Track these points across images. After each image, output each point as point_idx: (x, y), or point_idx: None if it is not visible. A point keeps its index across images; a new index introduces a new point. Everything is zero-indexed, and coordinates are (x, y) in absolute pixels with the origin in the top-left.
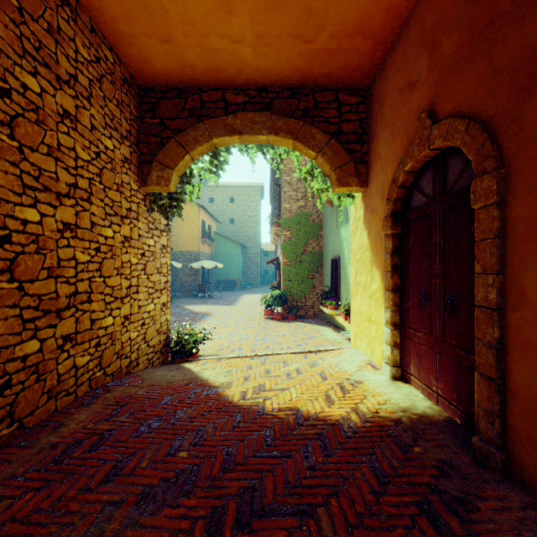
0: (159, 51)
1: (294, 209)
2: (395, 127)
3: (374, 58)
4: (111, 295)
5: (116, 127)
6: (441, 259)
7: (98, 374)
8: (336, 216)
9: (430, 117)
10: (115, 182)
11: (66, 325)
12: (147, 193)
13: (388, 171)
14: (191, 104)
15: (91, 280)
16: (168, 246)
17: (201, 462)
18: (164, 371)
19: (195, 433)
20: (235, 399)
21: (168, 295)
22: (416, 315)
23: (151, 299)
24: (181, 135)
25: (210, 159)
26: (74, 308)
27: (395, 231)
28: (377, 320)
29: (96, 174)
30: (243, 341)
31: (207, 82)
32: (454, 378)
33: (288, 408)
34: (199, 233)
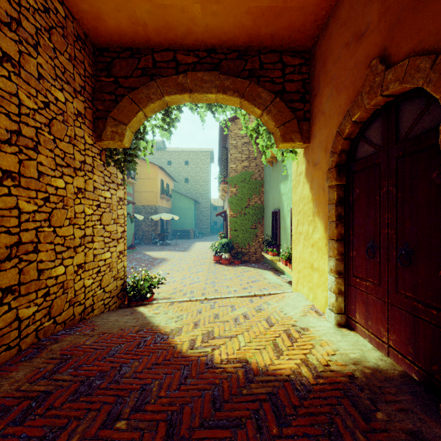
0: (111, 7)
1: (240, 168)
2: (340, 82)
3: (318, 17)
4: (62, 245)
5: (68, 81)
6: (393, 208)
7: (47, 324)
8: (276, 174)
9: (383, 63)
10: (67, 134)
11: (7, 277)
12: (103, 148)
13: (332, 125)
14: (144, 64)
15: (38, 230)
16: (125, 198)
17: (140, 437)
18: (118, 316)
19: (139, 393)
20: (183, 349)
21: (125, 244)
22: (363, 265)
23: (107, 248)
24: (134, 93)
25: (162, 116)
26: (16, 259)
27: (340, 182)
28: (319, 267)
29: (44, 123)
30: (195, 284)
31: (159, 43)
32: (409, 332)
33: (236, 359)
34: (158, 190)
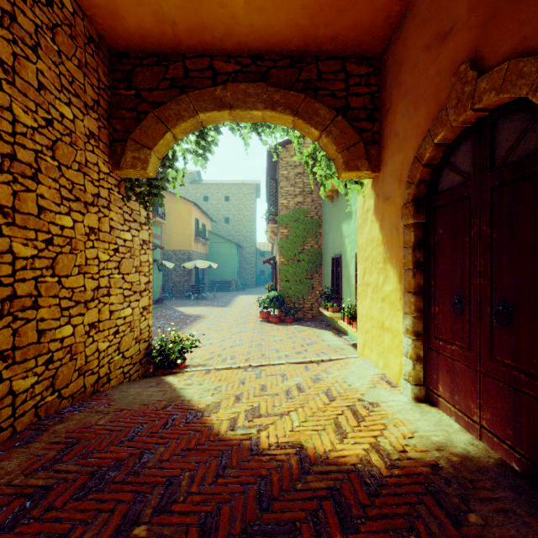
0: (131, 0)
1: (292, 205)
2: (418, 94)
3: (390, 14)
4: (69, 299)
5: (77, 93)
6: (487, 253)
7: (50, 398)
8: (336, 212)
9: (474, 68)
10: (76, 160)
11: None
12: (122, 178)
13: (409, 149)
14: (173, 73)
15: (38, 280)
16: (150, 241)
17: None
18: (141, 387)
19: (164, 488)
20: (222, 430)
21: (150, 298)
22: (447, 324)
23: (127, 303)
24: (161, 109)
25: (196, 139)
26: (10, 316)
27: (418, 220)
28: (392, 327)
29: (46, 146)
30: (237, 347)
31: (192, 46)
32: (508, 409)
33: (288, 443)
34: (192, 232)
